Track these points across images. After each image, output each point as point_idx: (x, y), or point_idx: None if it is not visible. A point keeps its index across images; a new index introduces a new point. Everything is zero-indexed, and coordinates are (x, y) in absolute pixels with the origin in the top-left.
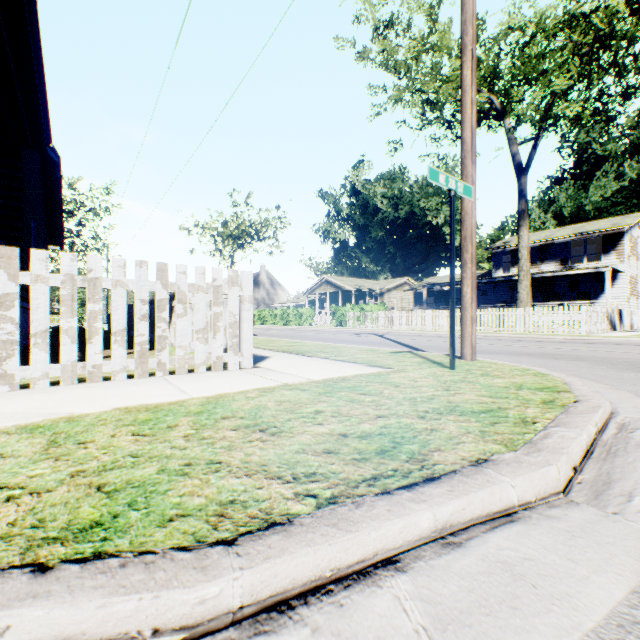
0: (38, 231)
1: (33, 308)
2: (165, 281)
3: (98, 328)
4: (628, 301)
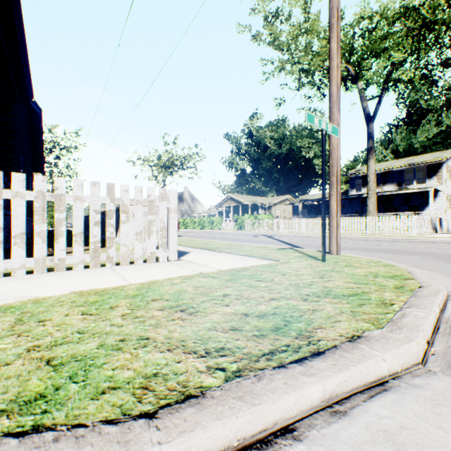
0: (25, 162)
1: (13, 216)
2: (112, 197)
3: (62, 231)
4: (445, 212)
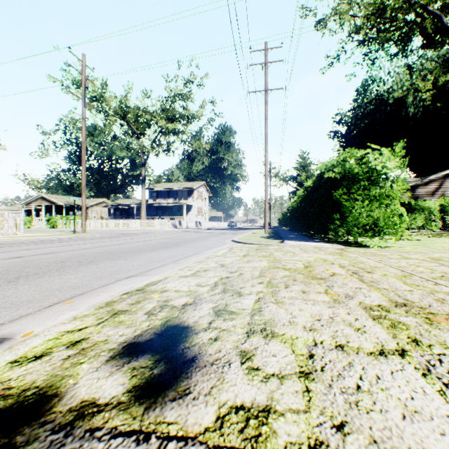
0: None
1: None
2: (3, 216)
3: None
4: (197, 217)
